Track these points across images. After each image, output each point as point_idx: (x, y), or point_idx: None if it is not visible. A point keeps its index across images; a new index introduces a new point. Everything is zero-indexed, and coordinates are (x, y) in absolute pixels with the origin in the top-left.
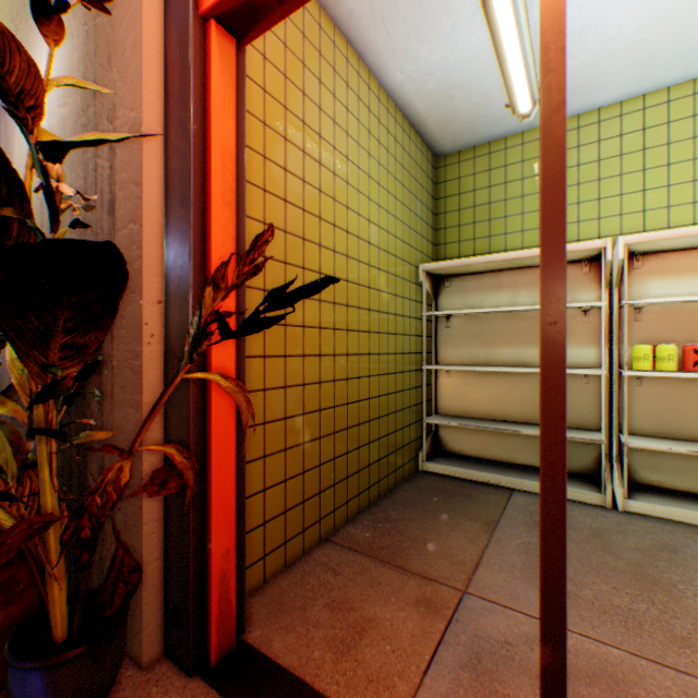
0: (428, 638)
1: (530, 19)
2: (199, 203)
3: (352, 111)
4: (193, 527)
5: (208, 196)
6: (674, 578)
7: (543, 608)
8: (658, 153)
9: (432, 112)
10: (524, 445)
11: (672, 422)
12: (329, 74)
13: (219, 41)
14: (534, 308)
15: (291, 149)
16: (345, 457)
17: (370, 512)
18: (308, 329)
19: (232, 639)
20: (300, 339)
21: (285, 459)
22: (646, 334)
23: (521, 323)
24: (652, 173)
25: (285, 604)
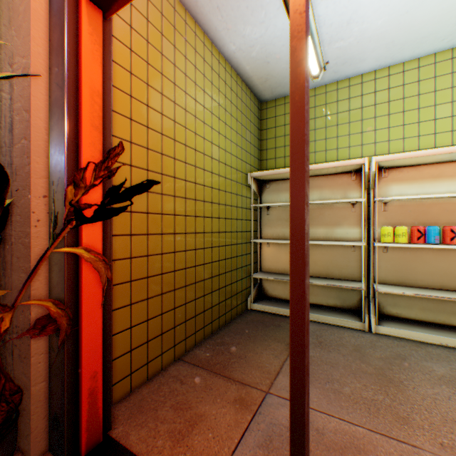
0: (238, 427)
1: (315, 12)
2: (72, 126)
3: (199, 69)
4: (67, 358)
5: (80, 121)
6: (402, 377)
7: (291, 414)
8: (397, 104)
9: (256, 72)
10: (315, 291)
11: (405, 275)
12: (182, 42)
13: (89, 11)
14: (321, 202)
15: (152, 92)
16: (194, 302)
17: (212, 338)
18: (165, 216)
19: (100, 435)
20: (159, 223)
21: (147, 305)
22: (390, 219)
23: (314, 212)
24: (394, 117)
25: (143, 407)
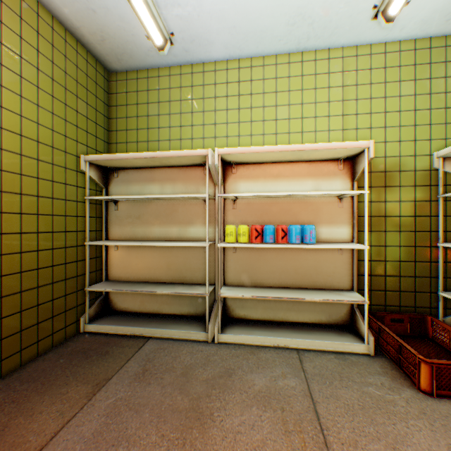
0: None
1: None
2: None
3: None
4: None
5: None
6: (216, 406)
7: None
8: (247, 99)
9: (83, 22)
10: (169, 299)
11: (252, 275)
12: None
13: None
14: (166, 196)
15: None
16: None
17: None
18: None
19: None
20: None
21: None
22: (239, 217)
23: (168, 208)
24: (244, 112)
25: None
